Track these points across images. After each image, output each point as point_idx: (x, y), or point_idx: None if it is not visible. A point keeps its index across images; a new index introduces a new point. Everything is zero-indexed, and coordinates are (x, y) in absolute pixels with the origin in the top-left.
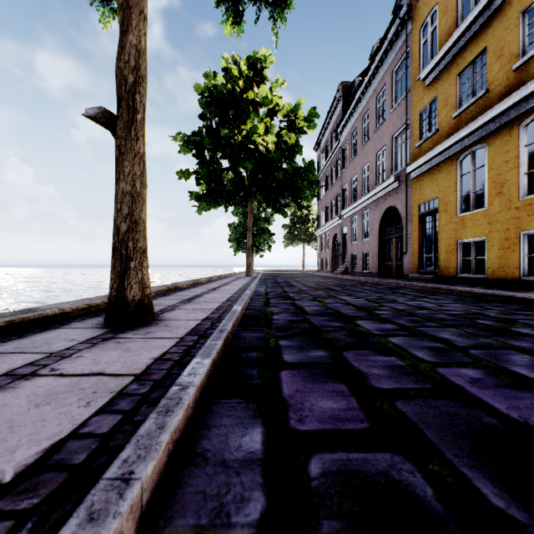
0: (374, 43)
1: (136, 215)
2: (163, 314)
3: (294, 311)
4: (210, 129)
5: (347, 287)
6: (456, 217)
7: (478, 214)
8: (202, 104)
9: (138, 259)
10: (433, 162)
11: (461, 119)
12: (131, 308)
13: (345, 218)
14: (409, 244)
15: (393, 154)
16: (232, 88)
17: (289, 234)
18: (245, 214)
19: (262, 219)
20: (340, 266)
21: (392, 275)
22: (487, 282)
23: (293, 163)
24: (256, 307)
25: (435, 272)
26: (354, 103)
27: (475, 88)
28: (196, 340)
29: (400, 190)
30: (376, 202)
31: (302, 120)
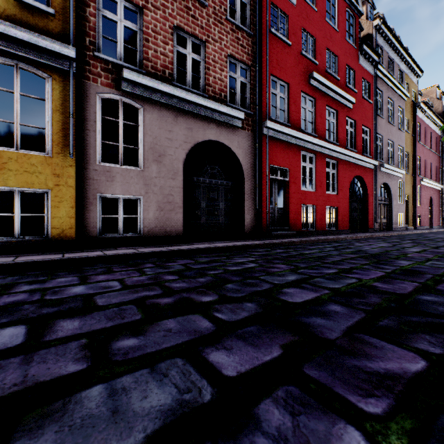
0: None
1: None
2: None
3: (319, 365)
4: None
5: None
6: None
7: None
8: None
9: None
10: None
11: None
12: None
13: None
14: None
15: None
16: None
17: None
18: None
19: None
20: None
21: None
22: None
23: None
24: None
25: None
26: None
27: None
28: None
29: None
30: None
31: None
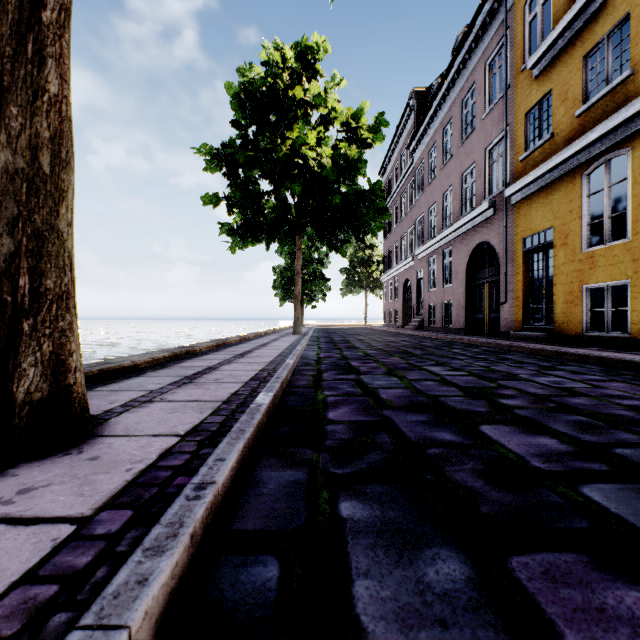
0: (458, 33)
1: (39, 221)
2: (118, 417)
3: (363, 399)
4: (246, 141)
5: (430, 350)
6: (581, 253)
7: (616, 247)
8: (234, 106)
9: (44, 312)
10: (545, 179)
11: (589, 117)
12: (19, 419)
13: (419, 258)
14: (509, 291)
15: (486, 173)
16: (273, 82)
17: (348, 279)
18: (294, 255)
19: (314, 260)
20: (414, 320)
21: (484, 332)
22: (632, 344)
23: (354, 186)
24: (300, 389)
25: (547, 328)
26: (432, 111)
27: (610, 72)
28: (116, 532)
29: (495, 220)
30: (462, 237)
31: (366, 130)
